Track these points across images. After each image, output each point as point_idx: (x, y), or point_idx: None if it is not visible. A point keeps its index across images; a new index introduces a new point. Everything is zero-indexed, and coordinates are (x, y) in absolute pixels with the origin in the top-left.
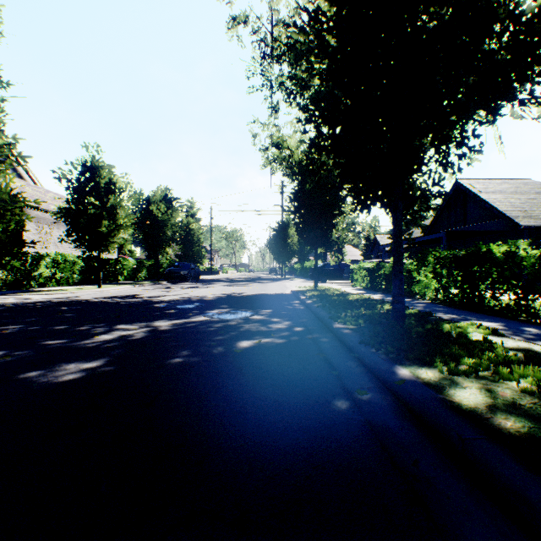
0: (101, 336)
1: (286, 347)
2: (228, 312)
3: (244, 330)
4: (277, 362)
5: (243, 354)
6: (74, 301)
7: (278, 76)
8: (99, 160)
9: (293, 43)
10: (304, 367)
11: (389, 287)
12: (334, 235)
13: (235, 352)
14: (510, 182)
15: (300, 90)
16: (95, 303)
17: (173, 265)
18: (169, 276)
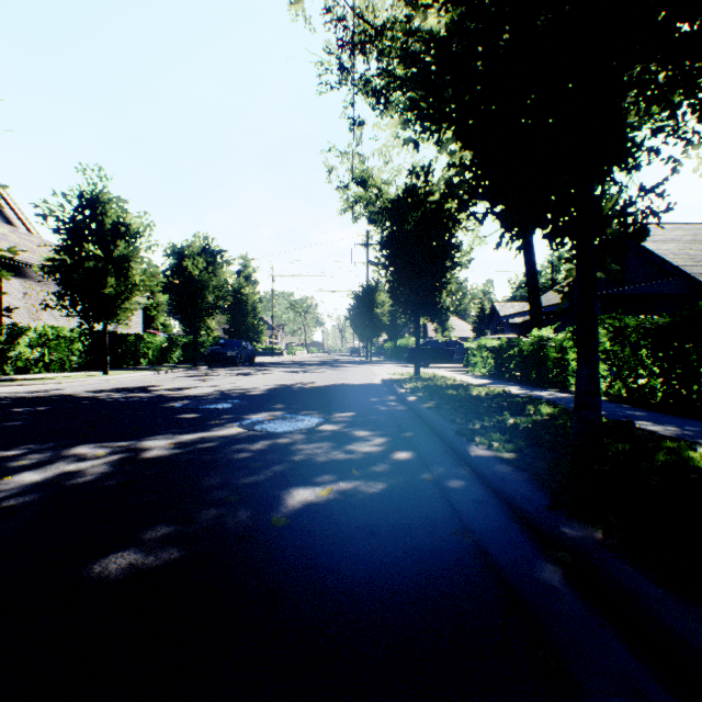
0: (20, 474)
1: (383, 509)
2: (282, 417)
3: (302, 457)
4: (366, 564)
5: (288, 534)
6: (49, 396)
7: (362, 76)
8: (103, 190)
9: (384, 25)
10: (435, 587)
11: (528, 375)
12: (444, 298)
13: (272, 527)
14: (684, 227)
15: (394, 91)
16: (78, 400)
17: (218, 344)
18: (211, 359)
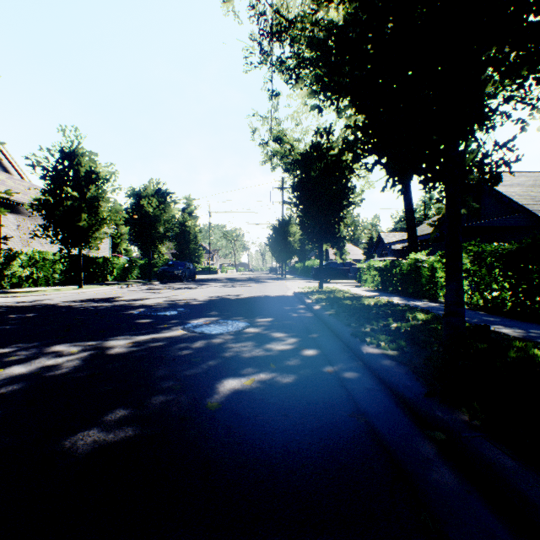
0: (10, 367)
1: (294, 396)
2: (216, 322)
3: (231, 354)
4: (281, 441)
5: (219, 416)
6: (36, 306)
7: (278, 58)
8: (78, 146)
9: (295, 18)
10: (336, 459)
11: (406, 289)
12: (341, 229)
13: (207, 411)
14: (527, 174)
15: (303, 69)
16: (59, 308)
17: (167, 264)
18: (162, 276)
